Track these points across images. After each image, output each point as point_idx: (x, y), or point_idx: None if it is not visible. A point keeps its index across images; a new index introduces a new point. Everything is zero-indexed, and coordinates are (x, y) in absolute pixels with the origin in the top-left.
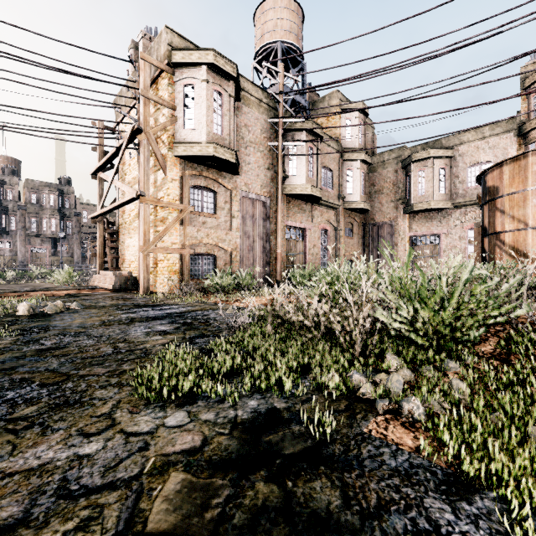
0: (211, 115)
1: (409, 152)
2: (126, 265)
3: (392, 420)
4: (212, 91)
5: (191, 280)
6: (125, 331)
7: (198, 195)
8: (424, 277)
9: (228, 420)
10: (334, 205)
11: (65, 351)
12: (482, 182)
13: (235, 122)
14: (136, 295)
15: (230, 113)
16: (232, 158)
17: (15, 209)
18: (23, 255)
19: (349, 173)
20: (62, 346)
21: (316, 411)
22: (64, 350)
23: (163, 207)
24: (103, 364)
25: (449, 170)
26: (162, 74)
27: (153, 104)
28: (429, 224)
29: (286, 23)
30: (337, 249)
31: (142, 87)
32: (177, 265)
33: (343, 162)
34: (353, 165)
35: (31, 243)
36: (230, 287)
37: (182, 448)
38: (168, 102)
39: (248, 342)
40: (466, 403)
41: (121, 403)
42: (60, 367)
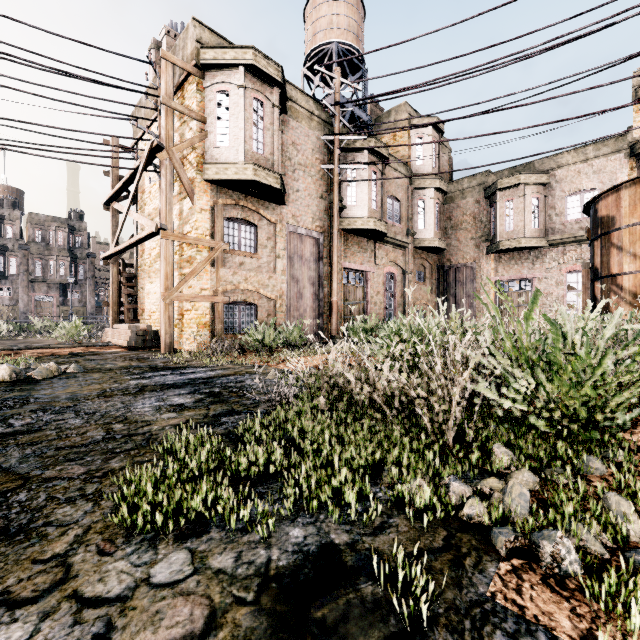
0: (250, 130)
1: (493, 179)
2: (146, 316)
3: (524, 570)
4: (251, 100)
5: (225, 335)
6: (128, 405)
7: (235, 229)
8: (557, 334)
9: (255, 569)
10: (402, 243)
11: (37, 436)
12: (592, 211)
13: (281, 139)
14: (155, 354)
15: (274, 127)
16: (276, 183)
17: (16, 249)
18: (25, 305)
19: (420, 204)
20: (36, 428)
21: (401, 559)
22: (37, 435)
23: (190, 244)
24: (83, 459)
25: (543, 200)
26: (188, 78)
27: (178, 116)
28: (518, 266)
29: (343, 20)
30: (406, 297)
31: (164, 93)
32: (207, 317)
33: (413, 191)
34: (425, 194)
35: (35, 290)
36: (274, 344)
37: (168, 638)
38: (196, 113)
39: (293, 425)
40: (638, 536)
41: (89, 532)
42: (20, 463)
